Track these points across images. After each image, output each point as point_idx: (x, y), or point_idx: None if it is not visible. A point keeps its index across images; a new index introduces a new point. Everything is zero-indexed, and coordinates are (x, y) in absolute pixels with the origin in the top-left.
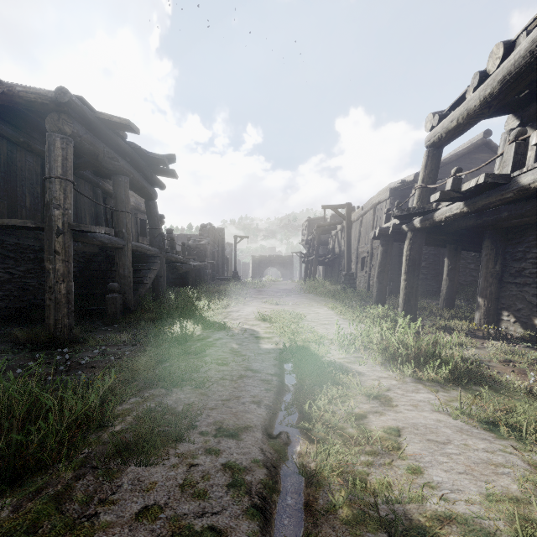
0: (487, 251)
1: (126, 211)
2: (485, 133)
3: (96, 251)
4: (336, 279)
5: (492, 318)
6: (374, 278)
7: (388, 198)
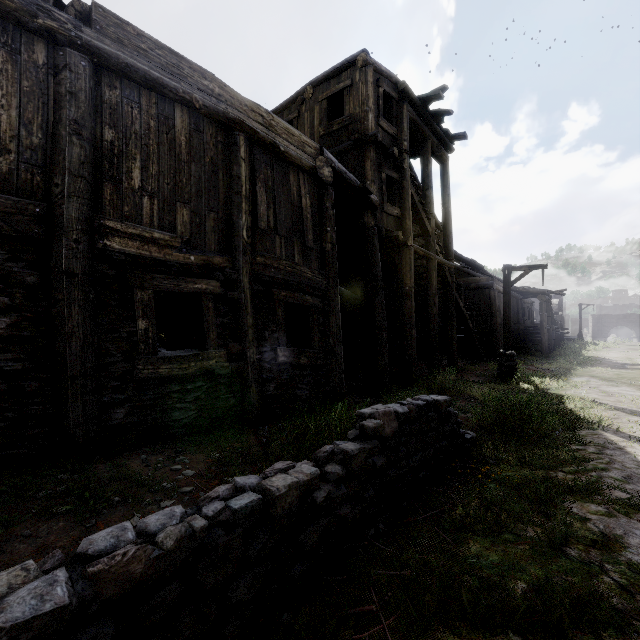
0: None
1: (550, 316)
2: None
3: (523, 328)
4: None
5: None
6: None
7: None
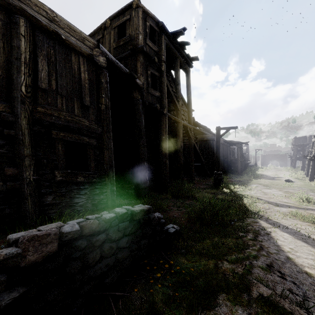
0: None
1: (241, 154)
2: None
3: (230, 160)
4: None
5: None
6: None
7: None
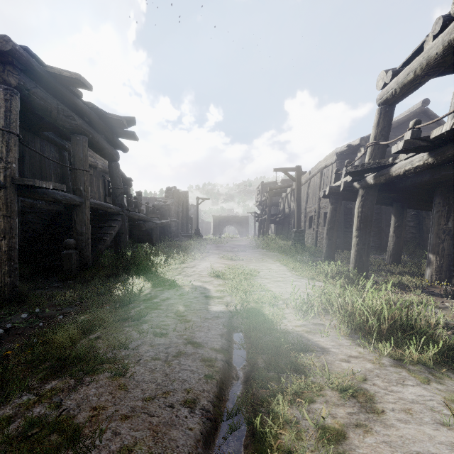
0: (438, 208)
1: (83, 170)
2: (423, 102)
3: (62, 209)
4: (286, 236)
5: (445, 274)
6: (321, 234)
7: (334, 162)
